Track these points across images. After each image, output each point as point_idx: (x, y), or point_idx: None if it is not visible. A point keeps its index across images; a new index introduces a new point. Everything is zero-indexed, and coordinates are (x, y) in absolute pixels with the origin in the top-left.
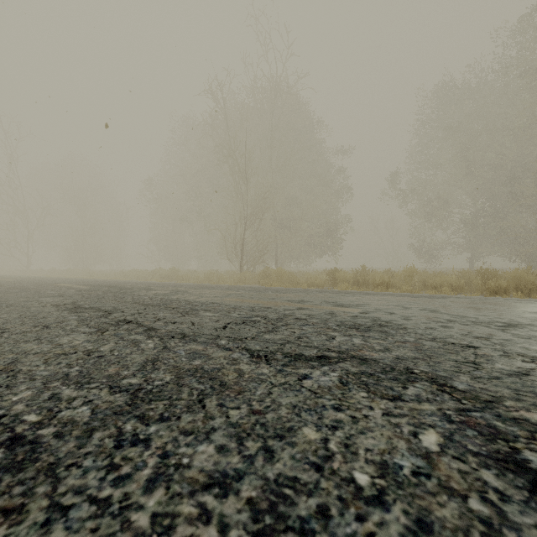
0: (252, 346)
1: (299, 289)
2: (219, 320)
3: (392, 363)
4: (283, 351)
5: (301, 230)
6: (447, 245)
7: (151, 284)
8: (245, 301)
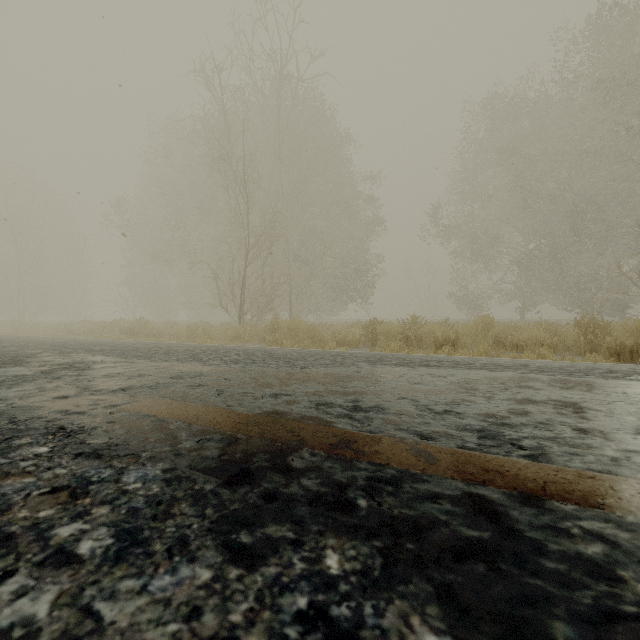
0: None
1: (329, 355)
2: None
3: None
4: None
5: (323, 269)
6: (494, 292)
7: (66, 345)
8: (181, 417)
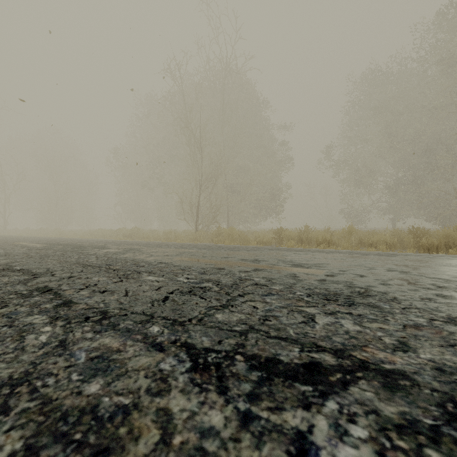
0: (196, 340)
1: (251, 247)
2: (161, 288)
3: (444, 387)
4: (245, 353)
5: (250, 194)
6: (373, 208)
7: (110, 242)
8: (196, 261)
